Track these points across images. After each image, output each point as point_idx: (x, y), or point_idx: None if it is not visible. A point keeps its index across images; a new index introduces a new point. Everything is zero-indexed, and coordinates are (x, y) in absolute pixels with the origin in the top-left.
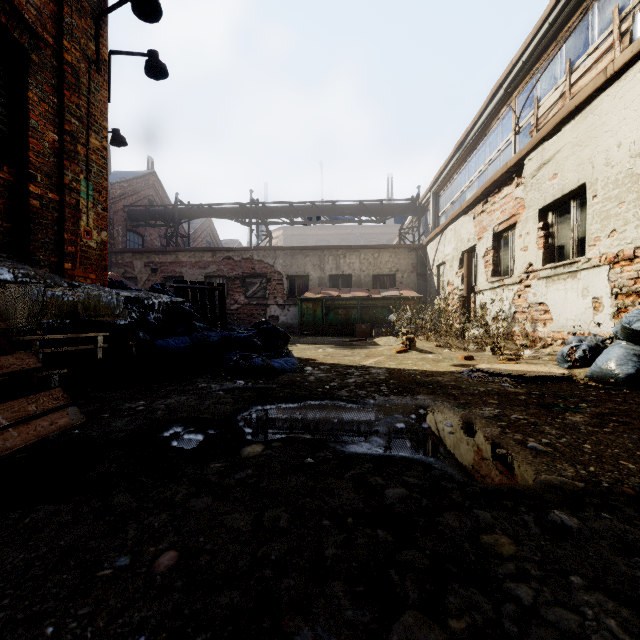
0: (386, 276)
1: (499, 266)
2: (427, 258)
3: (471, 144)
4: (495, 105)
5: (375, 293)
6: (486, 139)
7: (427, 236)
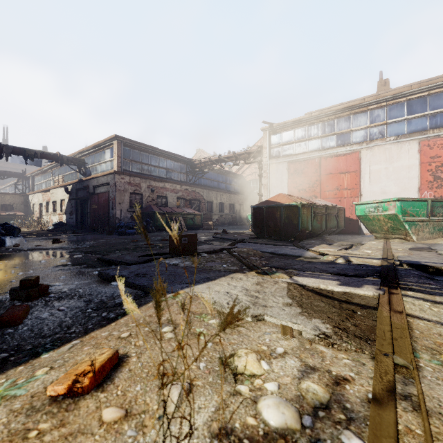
0: (8, 205)
1: (48, 210)
2: (29, 200)
3: (44, 171)
4: (48, 168)
5: (3, 213)
6: (47, 173)
7: (30, 189)
